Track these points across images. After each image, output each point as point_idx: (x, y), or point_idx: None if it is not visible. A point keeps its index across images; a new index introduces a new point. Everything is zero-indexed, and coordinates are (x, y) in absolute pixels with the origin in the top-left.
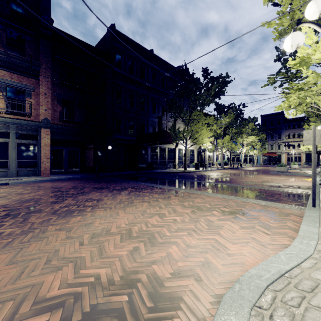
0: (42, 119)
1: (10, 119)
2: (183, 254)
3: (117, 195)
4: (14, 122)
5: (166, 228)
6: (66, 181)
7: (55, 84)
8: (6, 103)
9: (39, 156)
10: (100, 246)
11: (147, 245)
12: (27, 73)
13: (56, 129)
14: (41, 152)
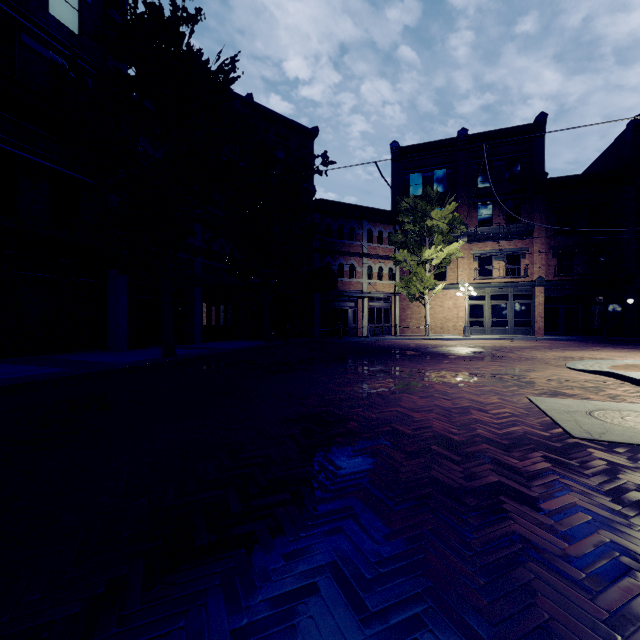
0: (536, 278)
1: (509, 283)
2: (635, 359)
3: (618, 349)
4: (511, 285)
5: (639, 357)
6: (564, 341)
7: (549, 236)
8: (507, 270)
9: (532, 316)
10: (593, 355)
11: (618, 357)
12: (522, 236)
13: (550, 286)
14: (534, 311)
